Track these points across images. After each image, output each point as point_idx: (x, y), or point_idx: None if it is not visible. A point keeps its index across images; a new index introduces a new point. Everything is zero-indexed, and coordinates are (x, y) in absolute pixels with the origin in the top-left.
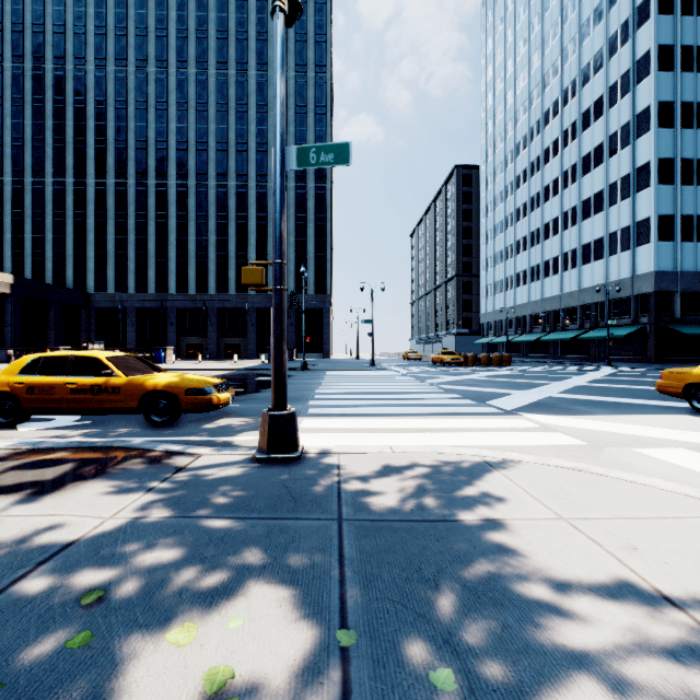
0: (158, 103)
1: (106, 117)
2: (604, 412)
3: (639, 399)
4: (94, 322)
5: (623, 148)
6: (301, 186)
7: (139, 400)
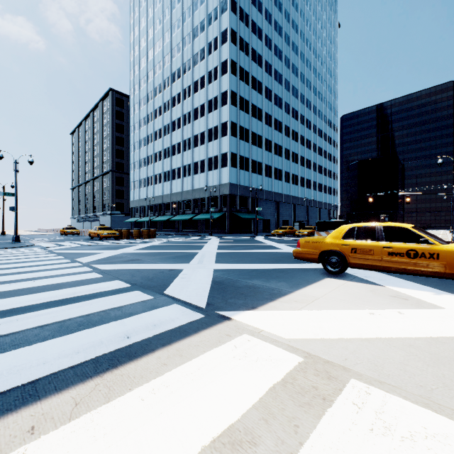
0: None
1: None
2: (287, 287)
3: (275, 263)
4: None
5: (215, 110)
6: None
7: None
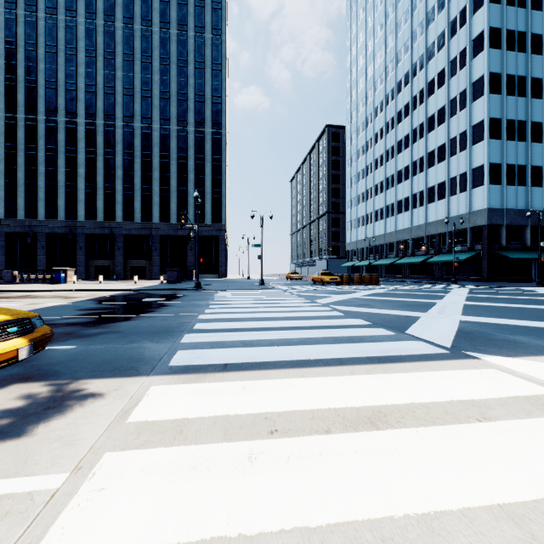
0: (67, 48)
1: (16, 57)
2: None
3: None
4: (4, 245)
5: (462, 109)
6: (199, 131)
7: None
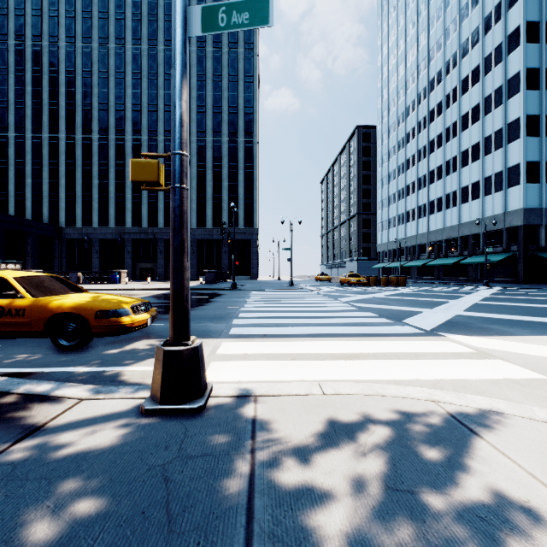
0: (117, 73)
1: (75, 84)
2: (525, 333)
3: (545, 318)
4: (65, 250)
5: (497, 107)
6: (233, 140)
7: (45, 323)
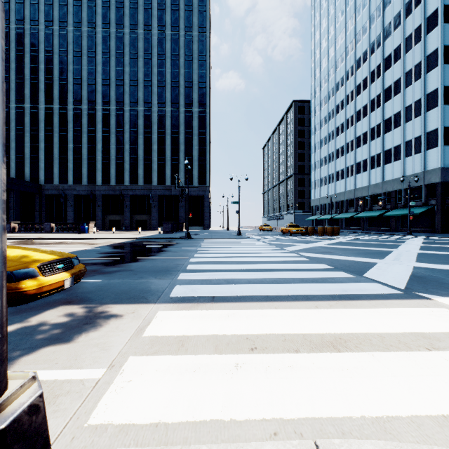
0: (89, 52)
1: (53, 62)
2: None
3: None
4: (44, 204)
5: (417, 80)
6: (188, 110)
7: None
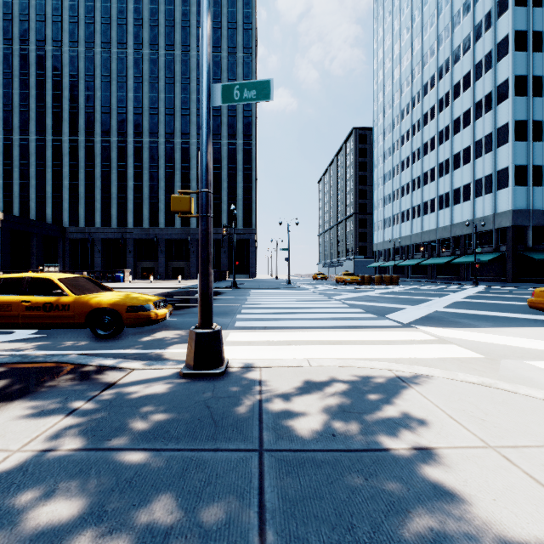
0: (119, 77)
1: (78, 88)
2: (487, 325)
3: (512, 313)
4: (68, 249)
5: (487, 112)
6: (232, 143)
7: (86, 316)
